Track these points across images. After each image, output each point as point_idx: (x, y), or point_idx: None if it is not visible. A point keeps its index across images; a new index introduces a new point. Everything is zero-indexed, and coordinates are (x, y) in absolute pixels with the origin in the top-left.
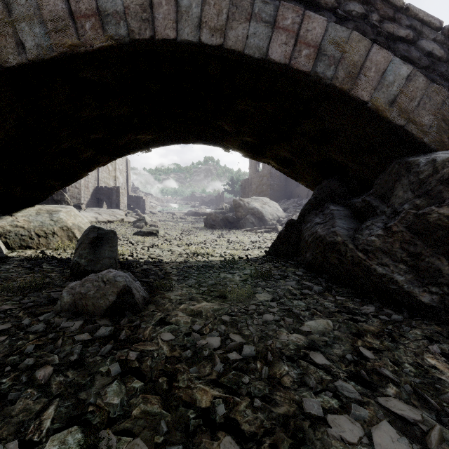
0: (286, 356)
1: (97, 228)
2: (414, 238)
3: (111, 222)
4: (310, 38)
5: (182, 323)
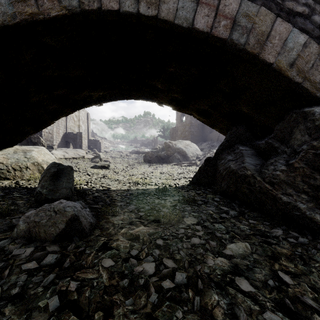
0: (214, 283)
1: (57, 164)
2: (314, 173)
3: (75, 159)
4: (227, 12)
5: (122, 248)
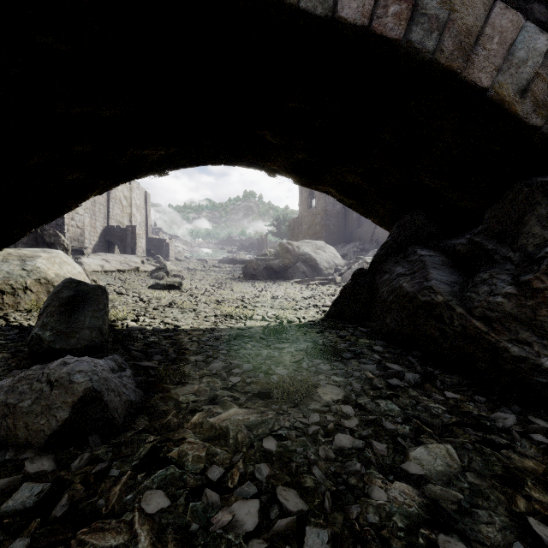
0: None
1: (75, 282)
2: None
3: (123, 272)
4: None
5: (190, 461)
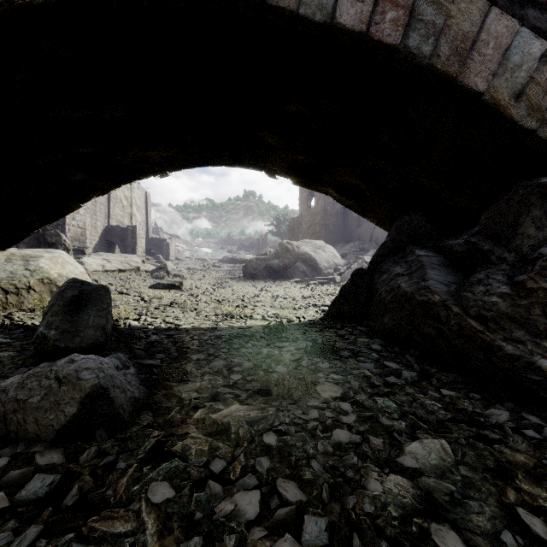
0: (387, 539)
1: (79, 282)
2: None
3: (123, 271)
4: None
5: (194, 455)
